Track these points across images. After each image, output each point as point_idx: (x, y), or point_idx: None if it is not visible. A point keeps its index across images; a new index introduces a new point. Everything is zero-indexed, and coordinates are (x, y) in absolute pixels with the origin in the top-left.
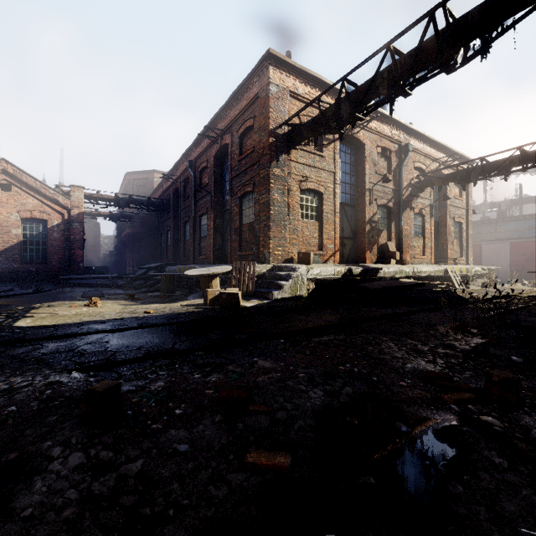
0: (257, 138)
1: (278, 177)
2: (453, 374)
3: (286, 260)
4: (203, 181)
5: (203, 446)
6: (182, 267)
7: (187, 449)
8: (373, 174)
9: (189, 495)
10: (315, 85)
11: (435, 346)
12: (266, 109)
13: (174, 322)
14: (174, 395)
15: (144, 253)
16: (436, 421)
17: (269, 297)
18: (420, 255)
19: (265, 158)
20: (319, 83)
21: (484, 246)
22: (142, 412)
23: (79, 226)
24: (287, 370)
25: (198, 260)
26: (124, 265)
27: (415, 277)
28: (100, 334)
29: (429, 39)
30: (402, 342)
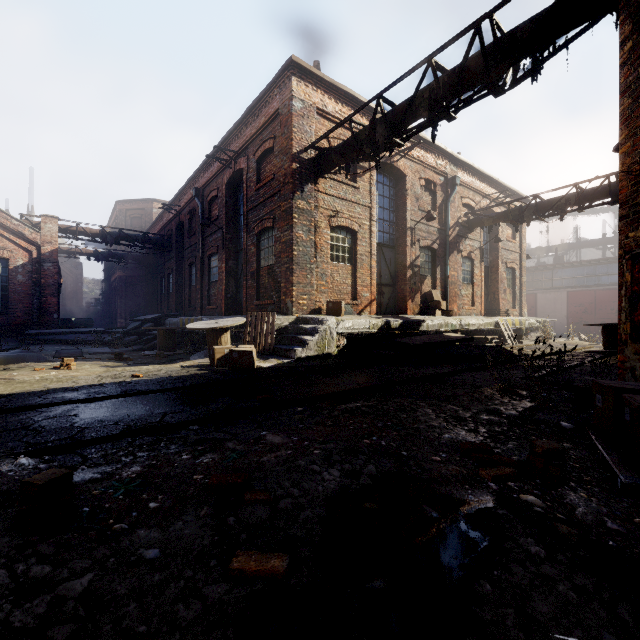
0: (278, 163)
1: (303, 210)
2: (495, 445)
3: (313, 310)
4: (213, 213)
5: (178, 550)
6: (185, 319)
7: (156, 555)
8: (415, 210)
9: (149, 618)
10: (347, 103)
11: (478, 411)
12: (289, 128)
13: (168, 388)
14: (151, 483)
15: (140, 301)
16: (470, 503)
17: (291, 356)
18: (468, 306)
19: (287, 188)
20: (352, 100)
21: (539, 295)
22: (104, 508)
23: (53, 267)
24: (301, 446)
25: (206, 310)
26: (114, 316)
27: (463, 331)
28: (69, 405)
29: (475, 55)
30: (441, 408)
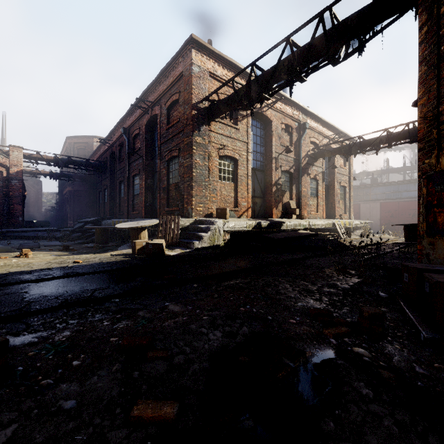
0: (182, 110)
1: (200, 144)
2: (334, 310)
3: (207, 215)
4: (136, 146)
5: (91, 401)
6: (116, 221)
7: (73, 405)
8: (278, 146)
9: None
10: (231, 69)
11: (321, 286)
12: (189, 86)
13: (99, 271)
14: (77, 345)
15: (84, 208)
16: (317, 355)
17: (190, 247)
18: (314, 212)
19: (188, 128)
20: (234, 67)
21: (362, 205)
22: (36, 366)
23: (18, 183)
24: (194, 313)
25: (131, 214)
26: (65, 219)
27: (311, 229)
28: (22, 284)
29: (319, 36)
30: (296, 284)
